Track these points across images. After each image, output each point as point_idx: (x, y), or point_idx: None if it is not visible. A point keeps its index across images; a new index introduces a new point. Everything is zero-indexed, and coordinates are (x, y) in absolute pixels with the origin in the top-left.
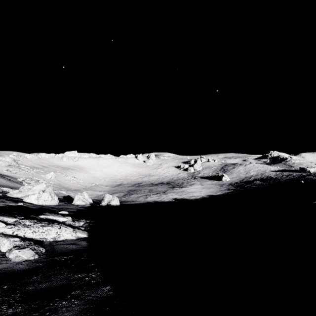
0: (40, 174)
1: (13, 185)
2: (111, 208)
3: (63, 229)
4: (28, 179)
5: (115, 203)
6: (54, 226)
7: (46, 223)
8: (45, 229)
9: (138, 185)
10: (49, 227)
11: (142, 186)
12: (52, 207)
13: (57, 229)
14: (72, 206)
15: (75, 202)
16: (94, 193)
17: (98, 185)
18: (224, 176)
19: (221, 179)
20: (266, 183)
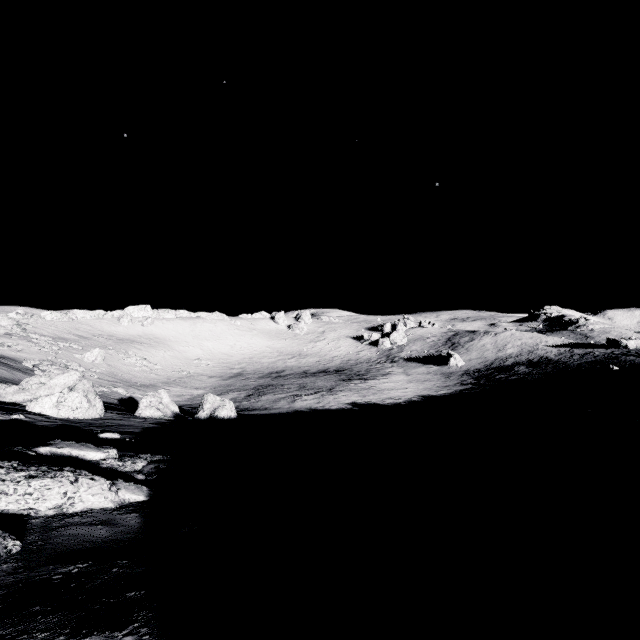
0: (72, 353)
1: (10, 377)
2: (219, 423)
3: (85, 485)
4: (47, 364)
5: (226, 413)
6: (59, 477)
7: (40, 470)
8: (34, 487)
9: (276, 376)
10: (46, 481)
11: (286, 378)
12: (88, 423)
13: (66, 484)
14: (133, 420)
15: (141, 411)
16: (185, 392)
17: (193, 375)
18: (453, 356)
19: (447, 363)
20: (539, 371)
